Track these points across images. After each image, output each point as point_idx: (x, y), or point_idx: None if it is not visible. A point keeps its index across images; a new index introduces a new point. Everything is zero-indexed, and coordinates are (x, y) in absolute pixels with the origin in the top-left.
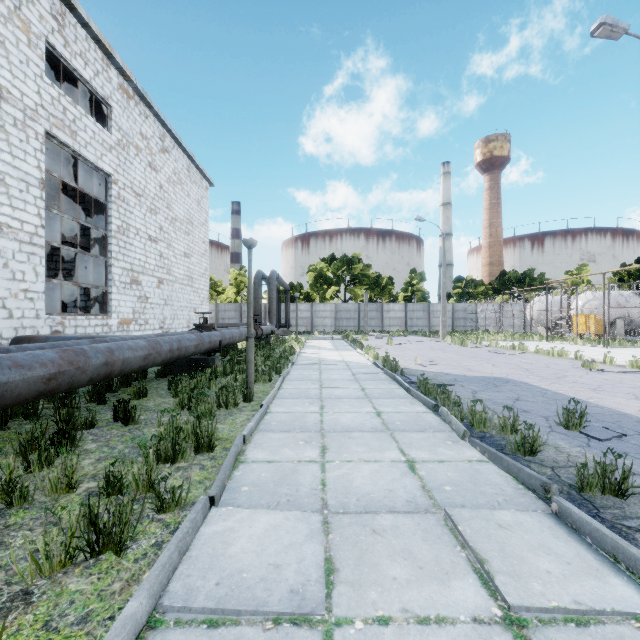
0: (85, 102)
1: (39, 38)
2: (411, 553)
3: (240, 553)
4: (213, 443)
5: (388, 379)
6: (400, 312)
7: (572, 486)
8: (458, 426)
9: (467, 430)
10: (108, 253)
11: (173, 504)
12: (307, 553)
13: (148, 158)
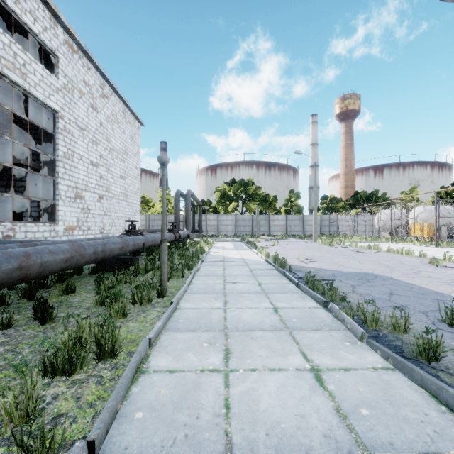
0: (38, 54)
1: None
2: None
3: None
4: (116, 349)
5: (279, 274)
6: (282, 221)
7: None
8: (354, 326)
9: (365, 332)
10: (55, 173)
11: (43, 451)
12: None
13: (90, 101)
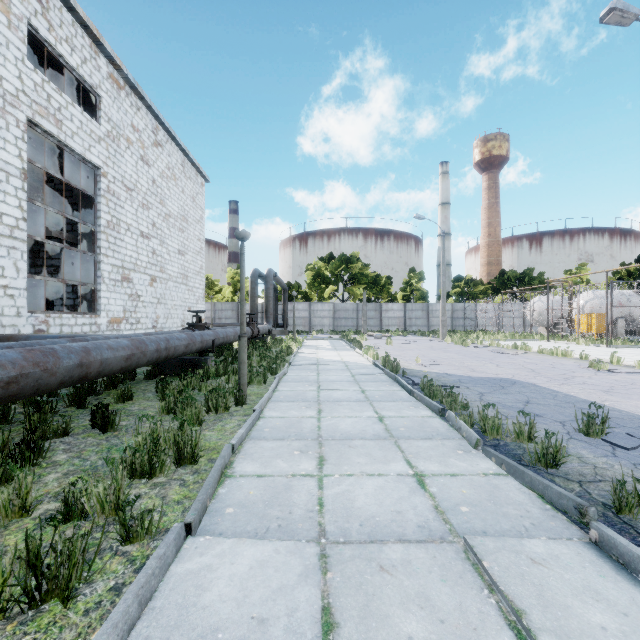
0: (73, 92)
1: (20, 20)
2: (428, 599)
3: (216, 602)
4: (197, 454)
5: (389, 380)
6: (399, 312)
7: (607, 506)
8: (469, 433)
9: (480, 438)
10: (97, 249)
11: (142, 533)
12: (300, 600)
13: (140, 151)
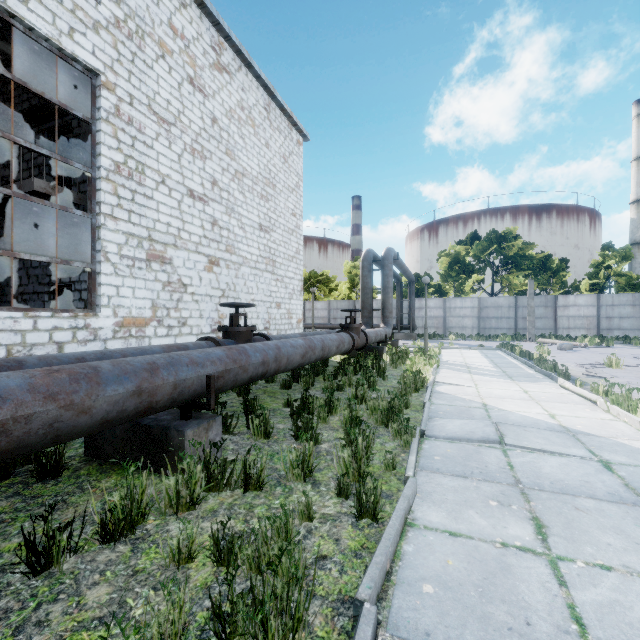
0: None
1: None
2: None
3: None
4: None
5: None
6: (587, 308)
7: None
8: None
9: None
10: (96, 206)
11: None
12: None
13: (187, 70)
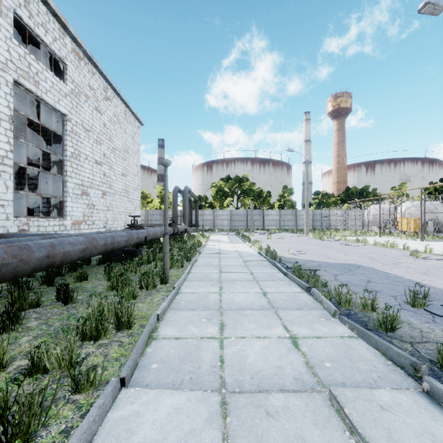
0: (47, 62)
1: (9, 10)
2: (304, 440)
3: None
4: (131, 322)
5: (270, 265)
6: (276, 216)
7: (433, 362)
8: (329, 305)
9: (337, 309)
10: (64, 172)
11: (88, 385)
12: (206, 442)
13: (95, 104)
